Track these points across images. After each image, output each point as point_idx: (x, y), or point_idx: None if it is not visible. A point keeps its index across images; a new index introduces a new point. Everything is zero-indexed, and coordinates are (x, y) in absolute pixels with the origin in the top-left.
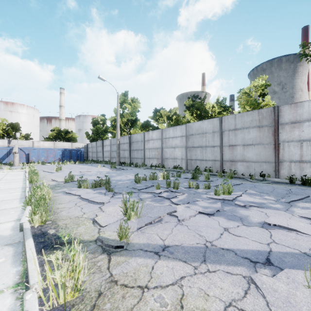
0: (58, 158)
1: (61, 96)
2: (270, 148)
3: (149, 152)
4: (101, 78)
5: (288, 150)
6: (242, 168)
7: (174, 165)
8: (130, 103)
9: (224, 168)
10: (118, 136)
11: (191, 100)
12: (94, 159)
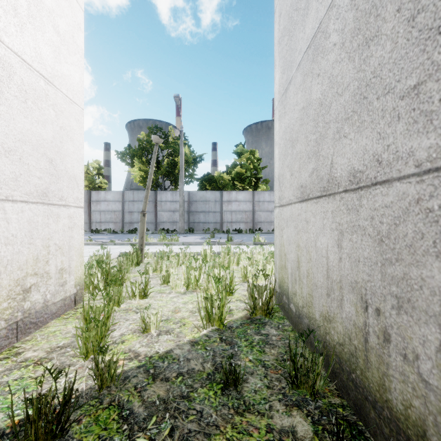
0: None
1: None
2: (87, 215)
3: None
4: None
5: (95, 216)
6: None
7: None
8: None
9: None
10: None
11: None
12: None
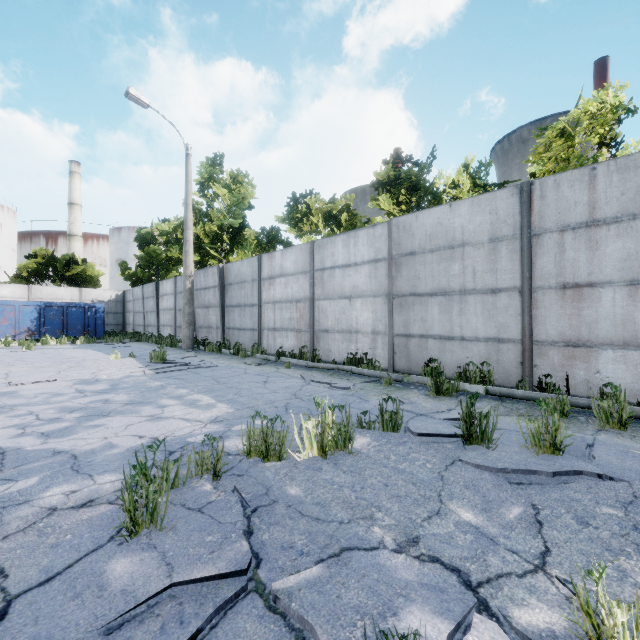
0: (26, 328)
1: (72, 181)
2: None
3: (275, 313)
4: (136, 99)
5: None
6: (621, 372)
7: (348, 352)
8: (229, 184)
9: (537, 370)
10: (188, 267)
11: (392, 169)
12: (138, 331)
